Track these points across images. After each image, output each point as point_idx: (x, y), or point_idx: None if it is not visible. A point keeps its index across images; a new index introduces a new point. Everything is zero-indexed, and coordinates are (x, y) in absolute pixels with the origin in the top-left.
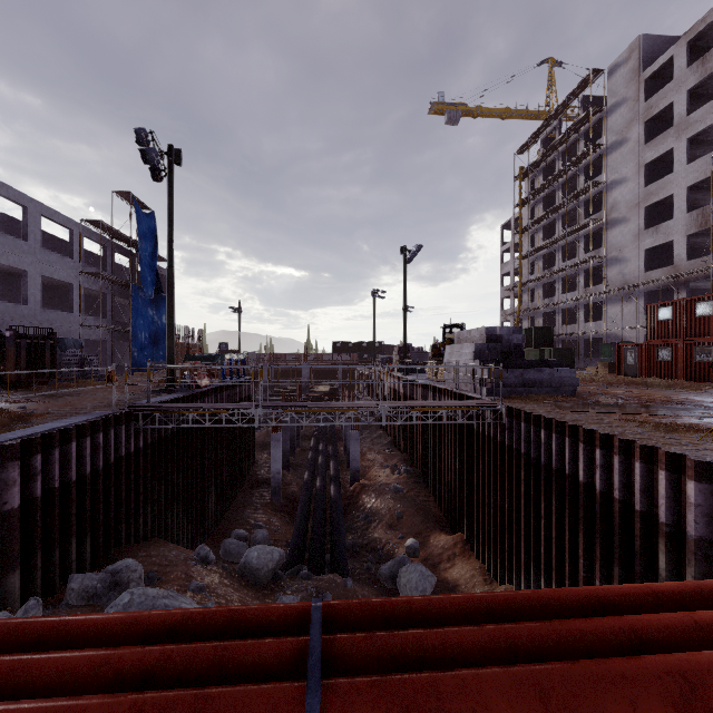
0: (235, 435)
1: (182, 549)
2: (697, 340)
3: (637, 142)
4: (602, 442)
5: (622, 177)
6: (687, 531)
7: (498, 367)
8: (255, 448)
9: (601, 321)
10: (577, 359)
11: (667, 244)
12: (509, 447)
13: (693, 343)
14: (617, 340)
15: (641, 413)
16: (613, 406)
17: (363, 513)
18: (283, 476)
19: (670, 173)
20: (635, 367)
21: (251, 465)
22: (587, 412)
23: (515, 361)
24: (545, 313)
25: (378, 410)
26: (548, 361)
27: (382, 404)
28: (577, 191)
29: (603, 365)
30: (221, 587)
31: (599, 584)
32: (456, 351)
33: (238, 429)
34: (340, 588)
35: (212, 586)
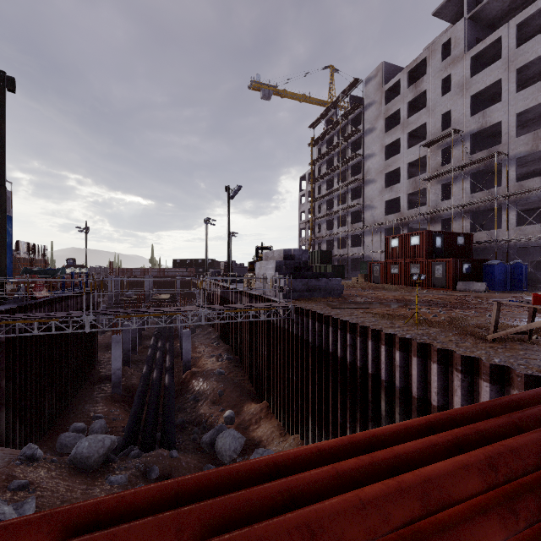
0: (76, 339)
1: (9, 451)
2: (412, 260)
3: (381, 130)
4: (351, 329)
5: (372, 153)
6: (396, 384)
7: (289, 278)
8: (100, 349)
9: (360, 247)
10: (347, 272)
11: (397, 199)
12: (297, 335)
13: (409, 262)
14: (370, 259)
15: (376, 308)
16: (362, 303)
17: (193, 394)
18: (124, 371)
19: (399, 153)
20: (379, 277)
21: (93, 364)
22: (346, 308)
23: (303, 273)
24: (327, 240)
25: (198, 313)
26: (325, 273)
27: (202, 308)
28: (347, 158)
29: (361, 276)
30: (47, 481)
31: (349, 426)
32: (263, 266)
33: (80, 334)
34: (166, 460)
35: (36, 481)
